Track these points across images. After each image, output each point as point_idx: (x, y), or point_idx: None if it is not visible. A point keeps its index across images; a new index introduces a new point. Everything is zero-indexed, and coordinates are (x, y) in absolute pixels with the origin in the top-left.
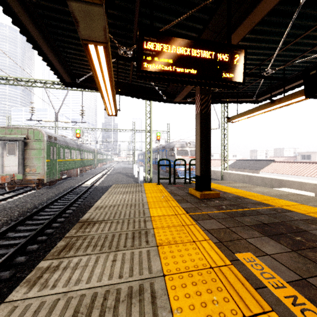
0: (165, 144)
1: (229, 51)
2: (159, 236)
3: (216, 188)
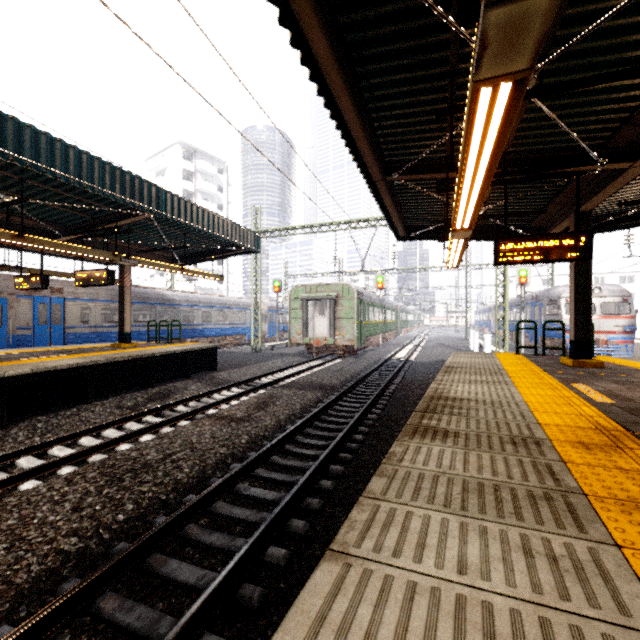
0: (538, 291)
1: (574, 237)
2: (511, 375)
3: (612, 363)
